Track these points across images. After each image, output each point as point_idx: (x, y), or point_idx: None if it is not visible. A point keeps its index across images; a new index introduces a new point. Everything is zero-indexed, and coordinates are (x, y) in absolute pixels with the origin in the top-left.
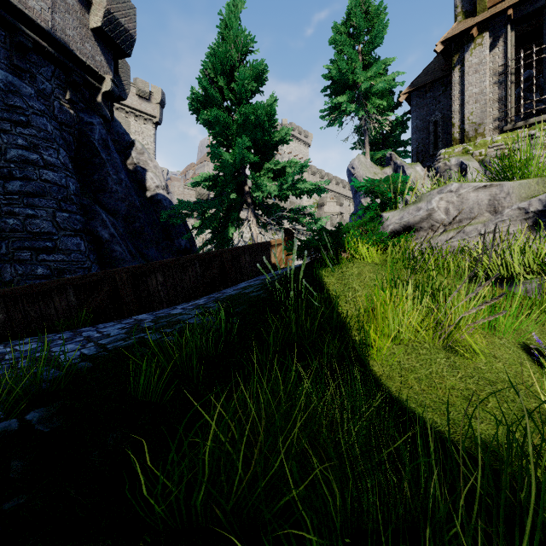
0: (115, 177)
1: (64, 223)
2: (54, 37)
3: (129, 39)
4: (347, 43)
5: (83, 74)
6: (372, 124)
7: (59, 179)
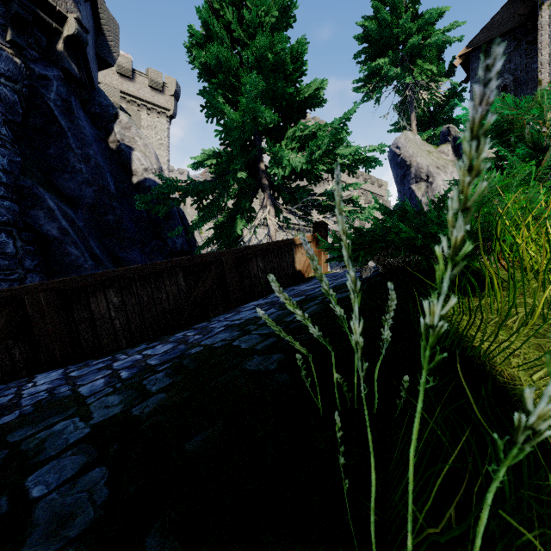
0: (79, 152)
1: None
2: None
3: None
4: None
5: (31, 6)
6: (421, 92)
7: None
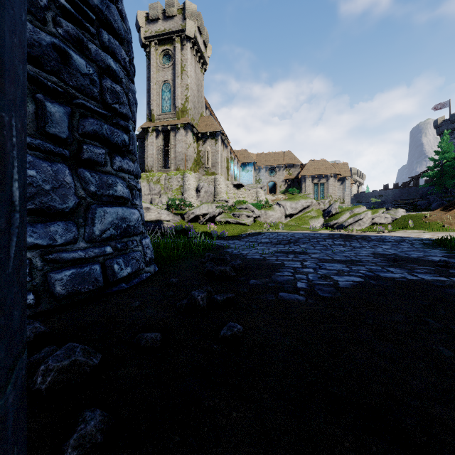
0: None
1: None
2: None
3: None
4: None
5: None
6: None
7: None
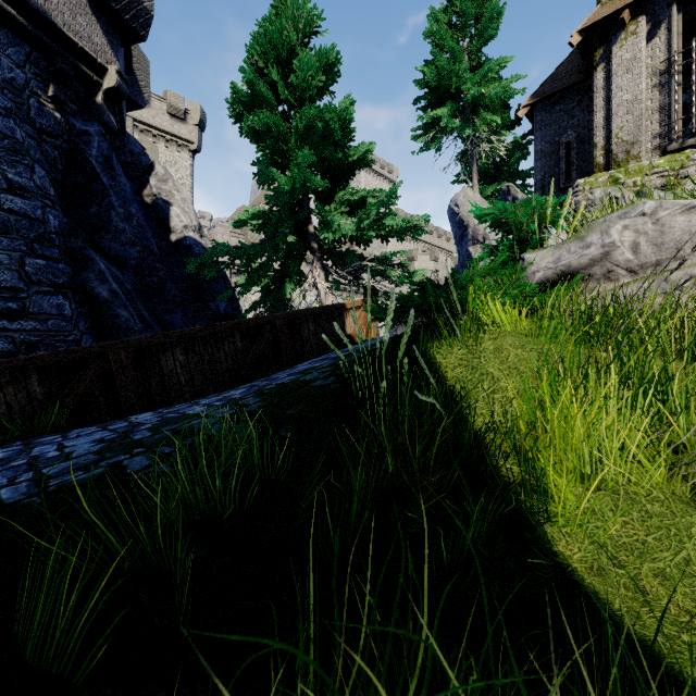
0: (122, 211)
1: (38, 274)
2: (26, 2)
3: (143, 15)
4: (449, 36)
5: (73, 61)
6: (482, 146)
7: (32, 209)
